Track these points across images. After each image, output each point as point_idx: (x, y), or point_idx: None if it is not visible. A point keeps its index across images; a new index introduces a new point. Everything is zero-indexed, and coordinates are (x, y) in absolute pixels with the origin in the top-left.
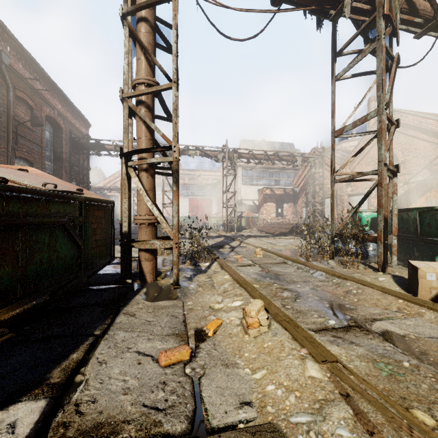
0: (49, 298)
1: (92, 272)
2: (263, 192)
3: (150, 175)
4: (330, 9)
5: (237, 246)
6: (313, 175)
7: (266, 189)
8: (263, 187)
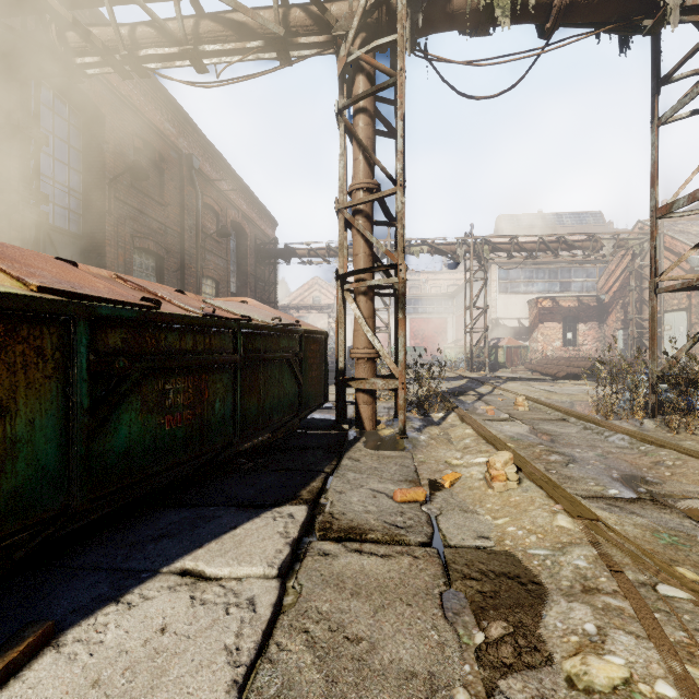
0: (270, 436)
1: (305, 414)
2: (537, 305)
3: (370, 299)
4: (643, 18)
5: (488, 393)
6: (638, 271)
7: (543, 299)
8: (537, 297)
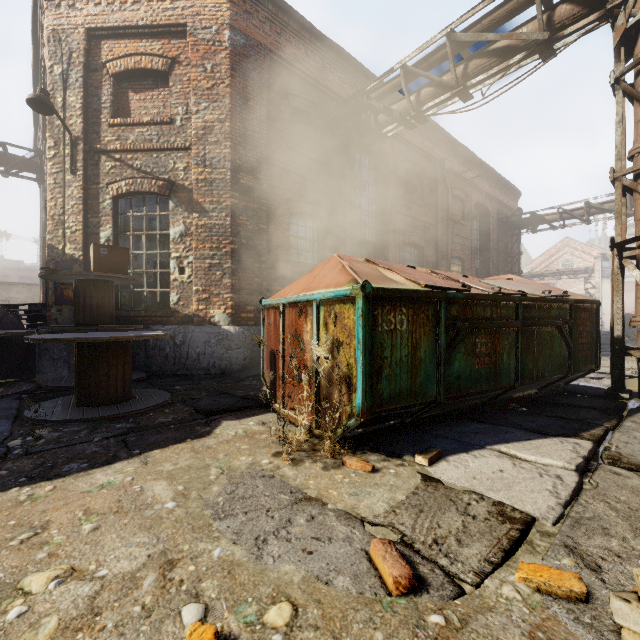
0: (536, 392)
1: (571, 378)
2: None
3: None
4: None
5: None
6: None
7: None
8: None
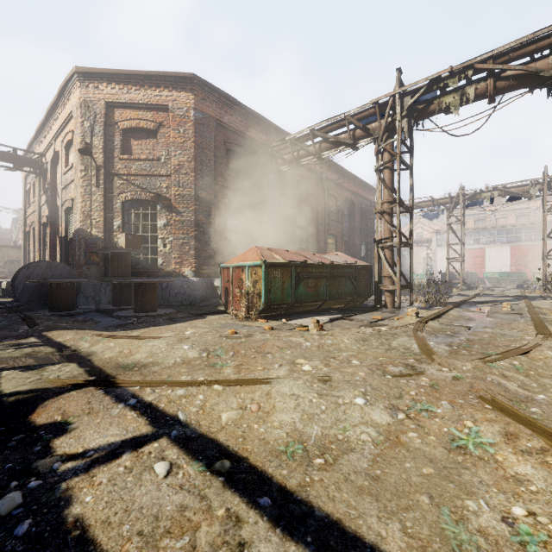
0: (345, 306)
1: (362, 301)
2: None
3: (390, 250)
4: None
5: None
6: None
7: None
8: None
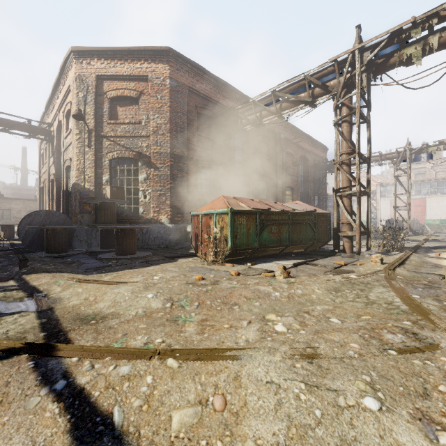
0: (304, 250)
1: (320, 245)
2: None
3: (348, 199)
4: None
5: None
6: None
7: None
8: None
